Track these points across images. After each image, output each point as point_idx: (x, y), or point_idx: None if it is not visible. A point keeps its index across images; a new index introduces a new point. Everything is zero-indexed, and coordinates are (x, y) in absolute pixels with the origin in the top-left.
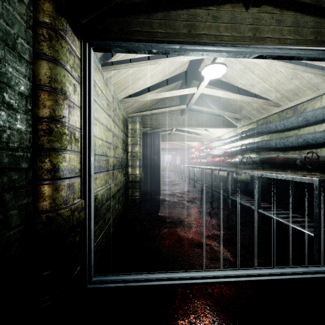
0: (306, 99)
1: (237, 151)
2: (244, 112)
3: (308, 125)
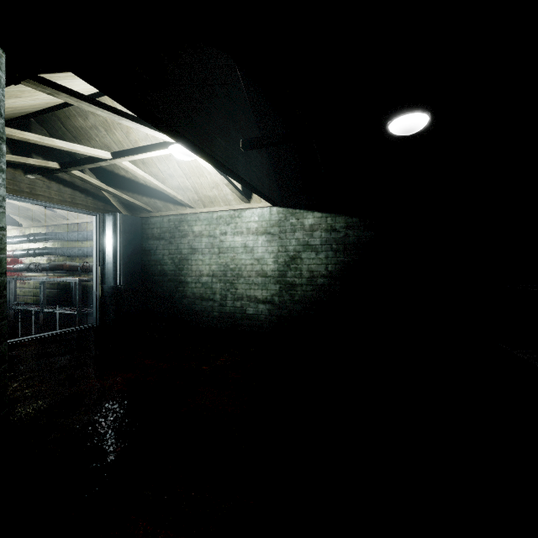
0: (86, 221)
1: (23, 256)
2: (32, 213)
3: (88, 241)
